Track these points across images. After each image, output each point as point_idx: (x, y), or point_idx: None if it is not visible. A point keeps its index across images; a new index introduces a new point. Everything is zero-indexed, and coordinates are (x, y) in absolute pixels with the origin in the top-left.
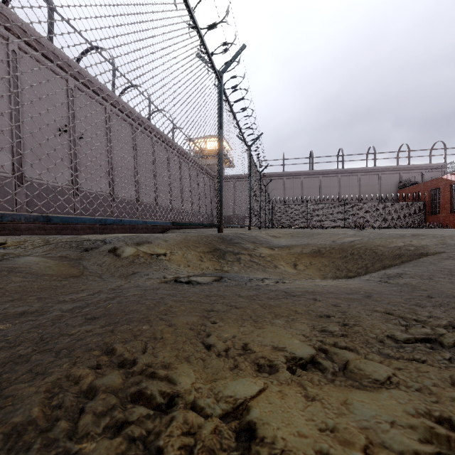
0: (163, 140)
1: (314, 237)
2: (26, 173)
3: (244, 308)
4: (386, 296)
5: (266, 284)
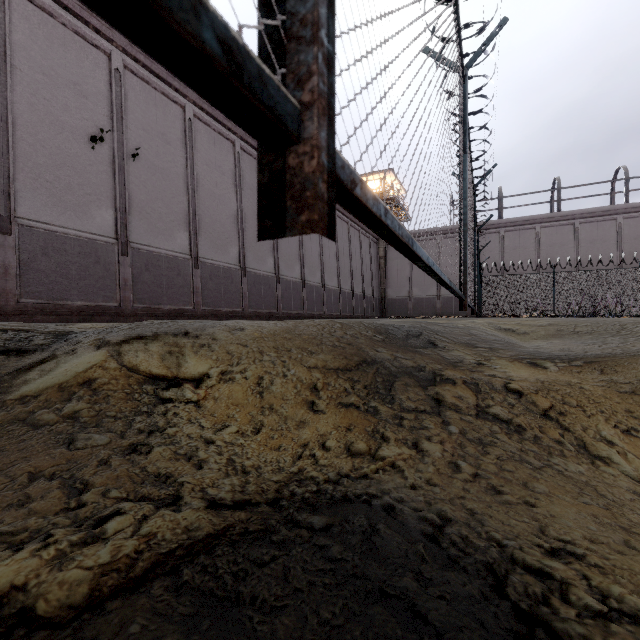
0: None
1: None
2: (21, 212)
3: None
4: None
5: None
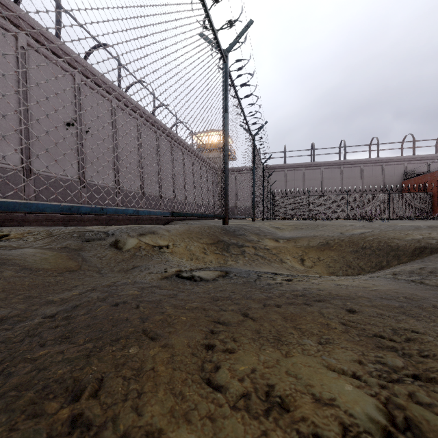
0: (167, 134)
1: (320, 229)
2: (34, 166)
3: (260, 318)
4: (437, 304)
5: (278, 282)
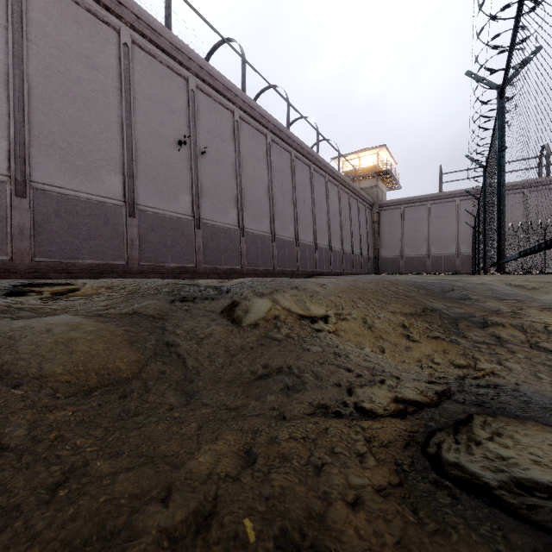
0: (305, 154)
1: None
2: (139, 200)
3: None
4: None
5: None
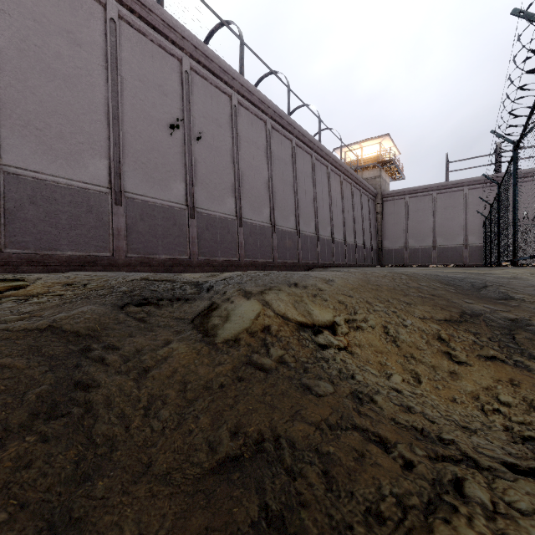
0: (307, 142)
1: None
2: (127, 187)
3: None
4: None
5: None
